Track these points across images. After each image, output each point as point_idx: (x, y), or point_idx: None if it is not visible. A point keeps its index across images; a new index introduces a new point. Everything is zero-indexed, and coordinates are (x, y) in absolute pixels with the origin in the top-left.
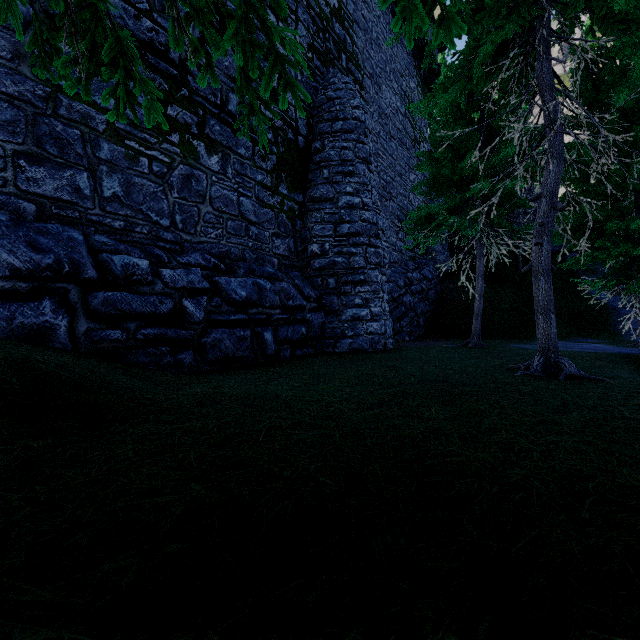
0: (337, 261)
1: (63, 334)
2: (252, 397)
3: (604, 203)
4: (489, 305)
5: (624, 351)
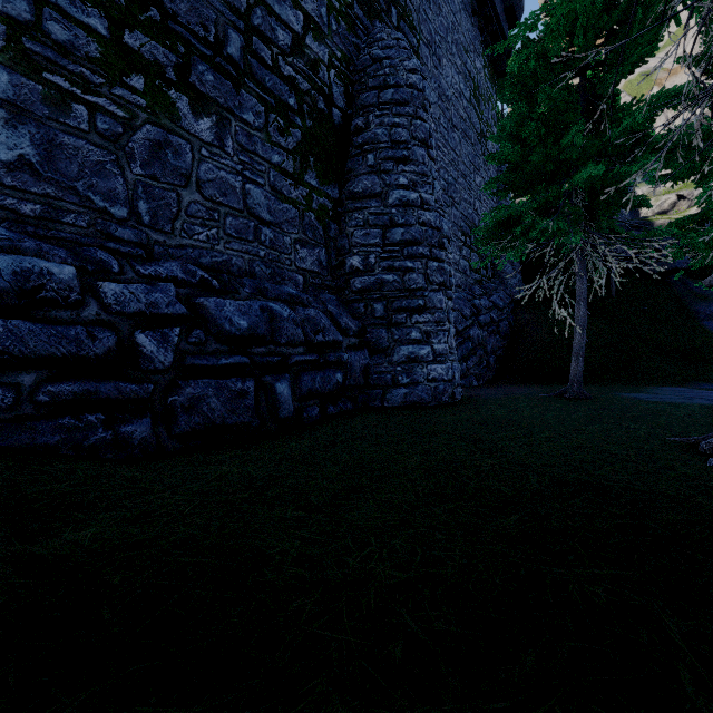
0: (386, 279)
1: None
2: (196, 567)
3: None
4: None
5: None
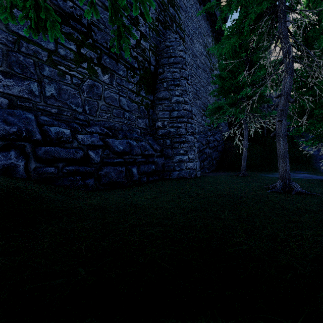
0: (171, 131)
1: (21, 170)
2: (124, 205)
3: (312, 100)
4: (249, 154)
5: (322, 178)
